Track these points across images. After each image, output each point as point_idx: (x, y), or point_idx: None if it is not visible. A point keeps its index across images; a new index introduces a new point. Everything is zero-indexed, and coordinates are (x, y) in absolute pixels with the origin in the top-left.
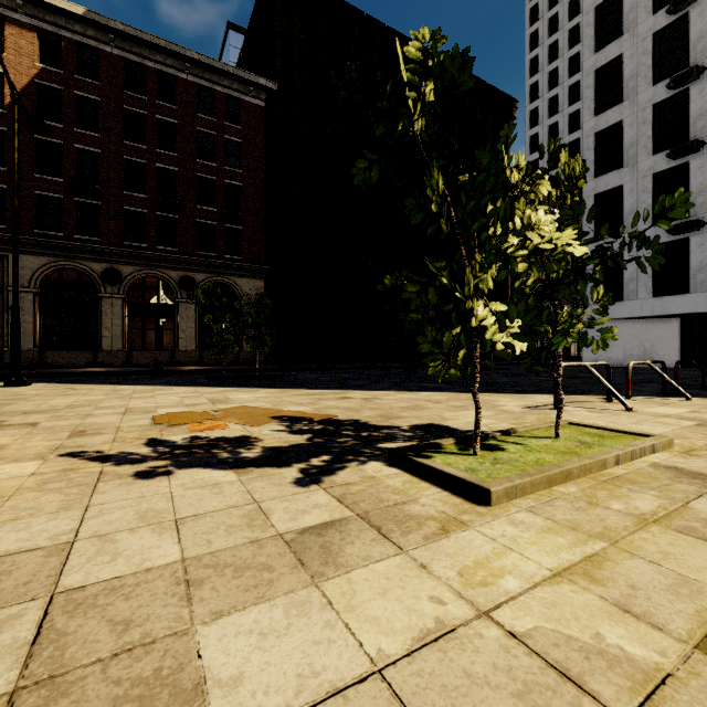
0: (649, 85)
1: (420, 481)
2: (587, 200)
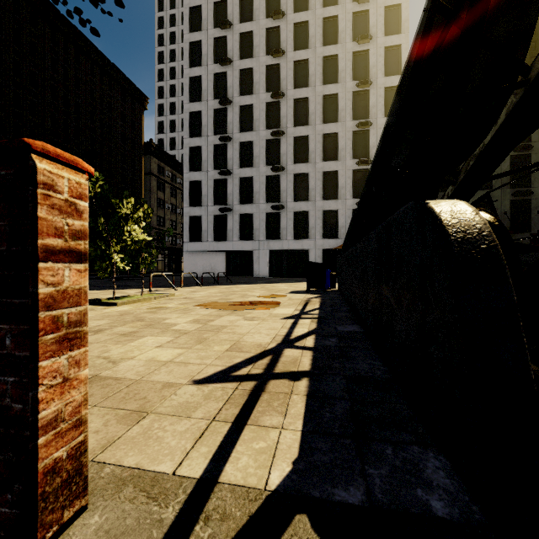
0: (212, 134)
1: (96, 306)
2: (186, 183)
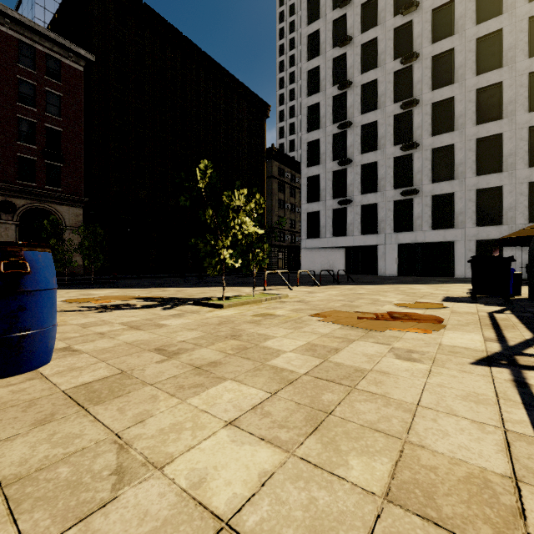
0: (331, 123)
1: (204, 307)
2: (303, 179)
